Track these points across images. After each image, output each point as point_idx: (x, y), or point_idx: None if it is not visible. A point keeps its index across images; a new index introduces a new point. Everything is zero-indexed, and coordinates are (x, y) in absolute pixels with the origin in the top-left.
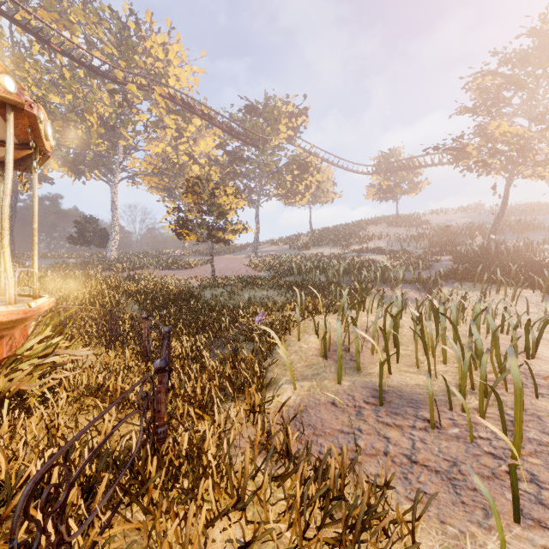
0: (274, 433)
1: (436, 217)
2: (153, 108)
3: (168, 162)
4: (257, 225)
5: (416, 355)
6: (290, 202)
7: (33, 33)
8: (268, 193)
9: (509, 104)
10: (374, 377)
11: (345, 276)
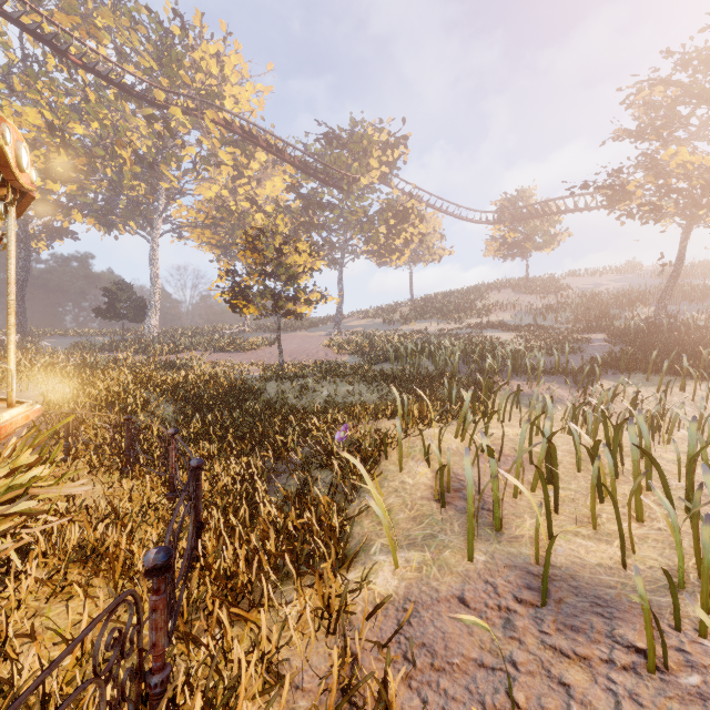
0: (362, 659)
1: (579, 280)
2: (203, 139)
3: (224, 210)
4: (340, 292)
5: (591, 507)
6: (384, 262)
7: (46, 40)
8: (354, 250)
9: (687, 124)
10: (525, 544)
11: (460, 363)
